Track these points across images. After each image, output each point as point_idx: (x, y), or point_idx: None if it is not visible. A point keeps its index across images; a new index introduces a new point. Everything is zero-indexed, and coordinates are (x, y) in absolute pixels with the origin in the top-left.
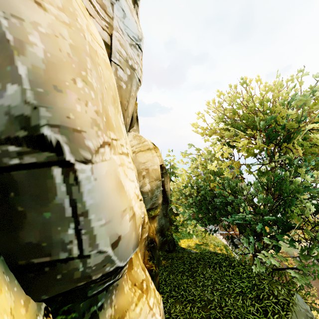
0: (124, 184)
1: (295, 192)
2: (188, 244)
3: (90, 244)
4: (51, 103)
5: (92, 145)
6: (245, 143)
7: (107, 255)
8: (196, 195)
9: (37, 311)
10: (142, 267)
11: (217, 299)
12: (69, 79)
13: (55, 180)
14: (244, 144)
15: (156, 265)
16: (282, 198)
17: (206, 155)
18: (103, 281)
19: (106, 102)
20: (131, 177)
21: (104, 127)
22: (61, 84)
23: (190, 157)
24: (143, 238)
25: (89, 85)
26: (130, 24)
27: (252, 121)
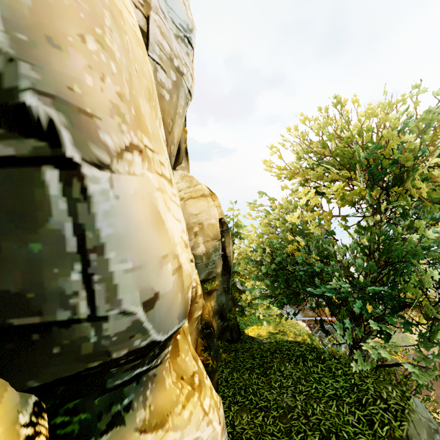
0: (165, 218)
1: (411, 254)
2: (258, 333)
3: (108, 299)
4: (41, 62)
5: (111, 142)
6: (340, 185)
7: (136, 319)
8: (269, 263)
9: (19, 405)
10: (193, 355)
11: (300, 406)
12: (74, 34)
13: (49, 191)
14: (338, 187)
15: (213, 358)
16: (392, 264)
17: (284, 205)
18: (132, 364)
19: (136, 91)
20: (176, 214)
21: (132, 122)
22: (59, 38)
23: (261, 210)
24: (195, 317)
25: (108, 51)
26: (176, 6)
27: (349, 158)
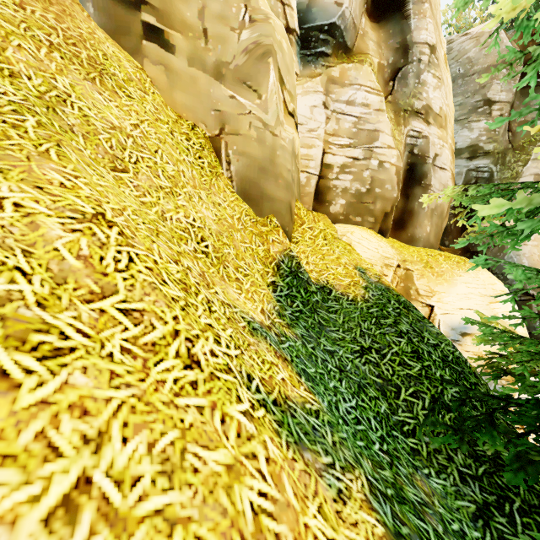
0: None
1: None
2: None
3: None
4: None
5: None
6: None
7: None
8: None
9: None
10: None
11: None
12: None
13: (531, 305)
14: None
15: None
16: None
17: None
18: None
19: None
20: None
21: None
22: None
23: None
24: None
25: None
26: None
27: None
